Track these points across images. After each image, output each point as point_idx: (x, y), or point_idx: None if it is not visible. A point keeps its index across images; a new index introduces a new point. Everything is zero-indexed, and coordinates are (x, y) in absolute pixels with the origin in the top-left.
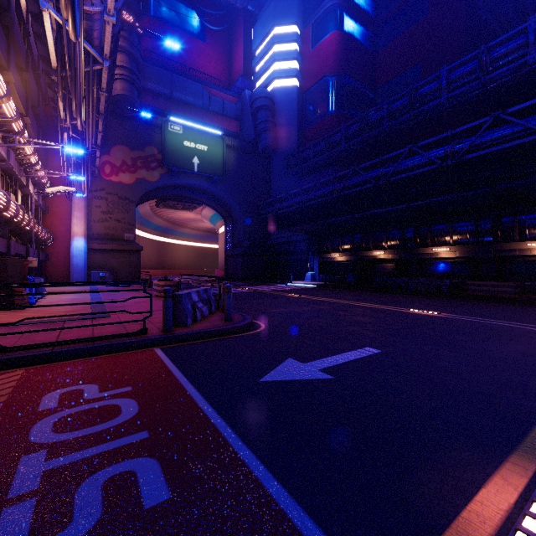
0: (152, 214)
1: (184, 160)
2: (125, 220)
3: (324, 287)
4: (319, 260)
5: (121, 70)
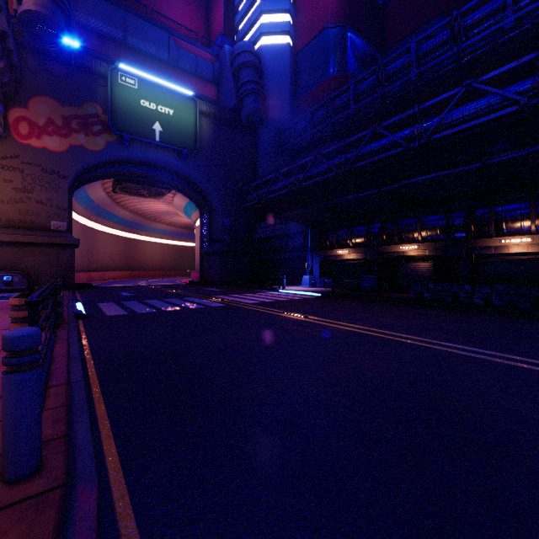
0: (111, 203)
1: (141, 125)
2: (52, 202)
3: (332, 296)
4: (320, 258)
5: None
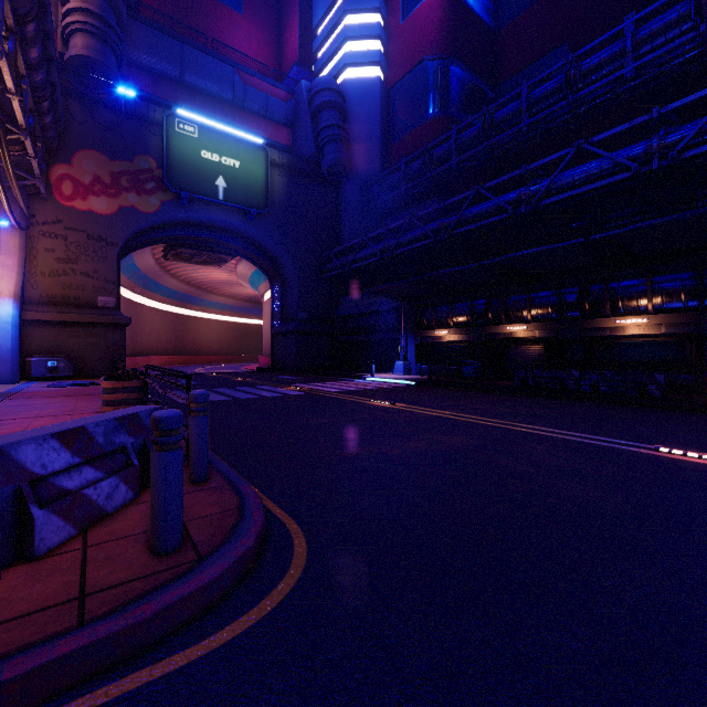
0: (160, 272)
1: (202, 180)
2: (99, 274)
3: (428, 385)
4: (416, 340)
5: (83, 16)
